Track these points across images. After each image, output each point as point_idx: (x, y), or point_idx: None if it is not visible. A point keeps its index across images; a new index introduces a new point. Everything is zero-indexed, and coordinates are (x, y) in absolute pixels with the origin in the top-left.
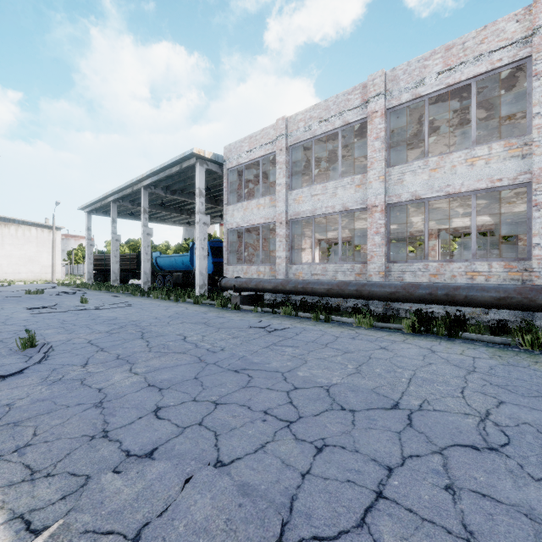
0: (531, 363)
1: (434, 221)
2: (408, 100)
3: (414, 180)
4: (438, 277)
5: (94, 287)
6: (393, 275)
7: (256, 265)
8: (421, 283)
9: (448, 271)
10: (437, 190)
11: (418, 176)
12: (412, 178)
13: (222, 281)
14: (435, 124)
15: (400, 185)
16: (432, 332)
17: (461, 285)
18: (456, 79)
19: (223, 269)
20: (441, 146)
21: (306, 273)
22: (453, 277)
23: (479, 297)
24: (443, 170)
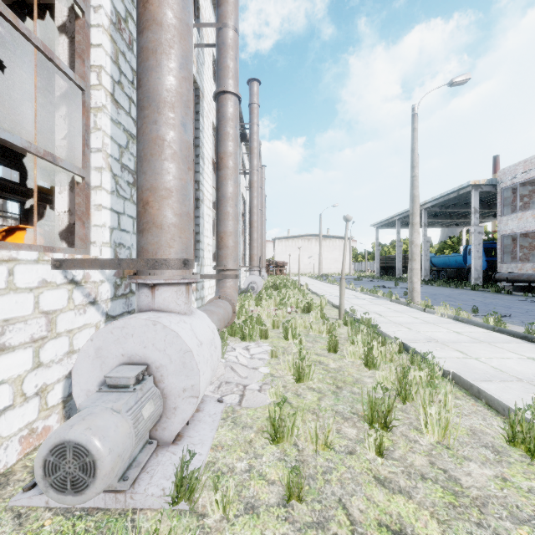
0: None
1: None
2: None
3: None
4: None
5: (386, 278)
6: None
7: (530, 263)
8: None
9: None
10: None
11: None
12: None
13: (495, 275)
14: None
15: None
16: None
17: None
18: None
19: (496, 266)
20: None
21: None
22: None
23: None
24: None
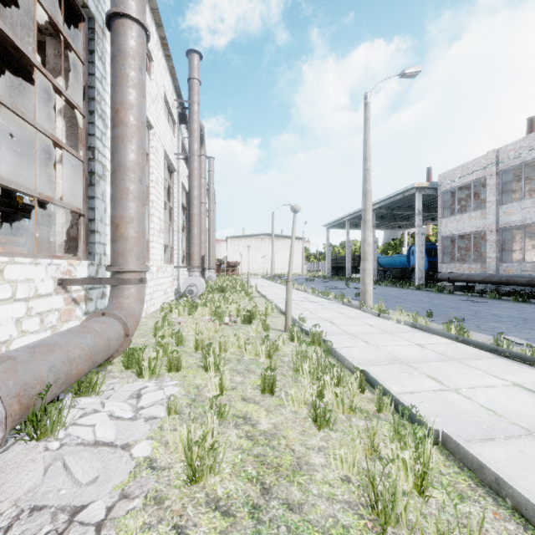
0: None
1: None
2: None
3: None
4: None
5: (336, 278)
6: None
7: (467, 263)
8: None
9: None
10: None
11: None
12: None
13: (438, 275)
14: None
15: None
16: None
17: None
18: None
19: (436, 266)
20: None
21: (515, 269)
22: None
23: None
24: None
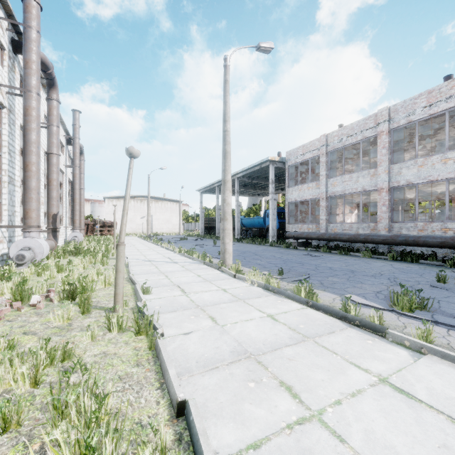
0: (436, 270)
1: (450, 189)
2: (404, 123)
3: (408, 173)
4: (423, 231)
5: (208, 237)
6: (394, 230)
7: (306, 224)
8: (401, 234)
9: (429, 228)
10: (422, 179)
11: (411, 170)
12: (406, 171)
13: (286, 233)
14: (436, 126)
15: (399, 175)
16: (404, 260)
17: (422, 236)
18: (435, 111)
19: (285, 226)
20: (451, 135)
21: (338, 229)
22: (433, 231)
23: (431, 242)
24: (426, 166)
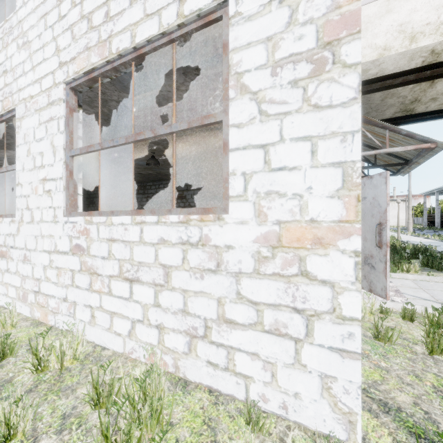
0: None
1: None
2: None
3: None
4: None
5: (426, 228)
6: None
7: None
8: None
9: None
10: None
11: None
12: None
13: None
14: None
15: None
16: None
17: None
18: None
19: None
20: None
21: None
22: None
23: None
24: None
